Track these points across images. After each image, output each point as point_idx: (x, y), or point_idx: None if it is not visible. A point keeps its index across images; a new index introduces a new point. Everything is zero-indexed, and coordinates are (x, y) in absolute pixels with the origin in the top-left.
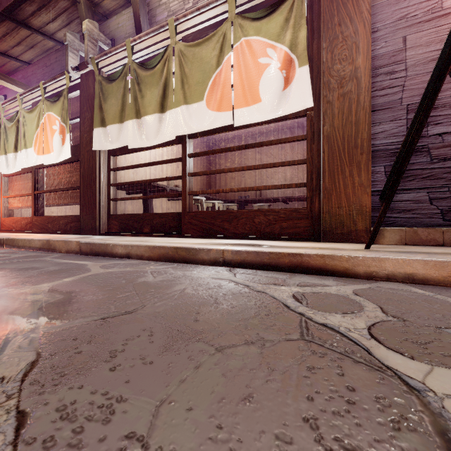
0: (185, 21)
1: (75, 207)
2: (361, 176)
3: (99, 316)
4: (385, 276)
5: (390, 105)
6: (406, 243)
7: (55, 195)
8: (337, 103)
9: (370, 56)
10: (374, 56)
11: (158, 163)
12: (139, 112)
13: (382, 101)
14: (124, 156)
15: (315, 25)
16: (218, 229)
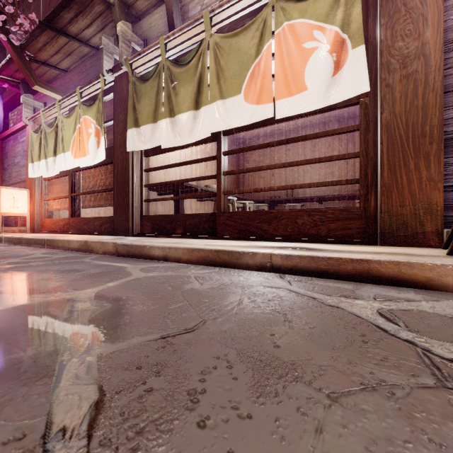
0: (221, 12)
1: (107, 209)
2: (431, 169)
3: (157, 334)
4: None
5: None
6: None
7: (90, 197)
8: (399, 86)
9: (442, 28)
10: (447, 28)
11: (191, 163)
12: (173, 110)
13: None
14: (155, 157)
15: (370, 0)
16: (256, 230)
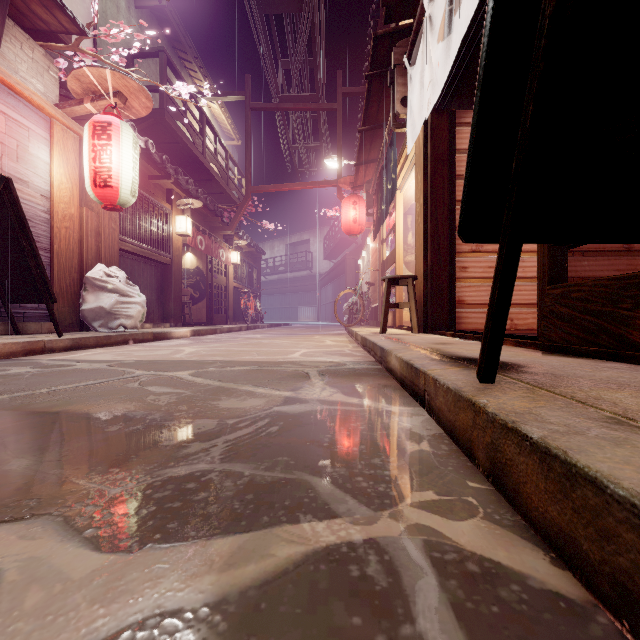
0: None
1: None
2: None
3: None
4: None
5: None
6: None
7: None
8: None
9: None
10: None
11: None
12: None
13: None
14: None
15: None
16: None
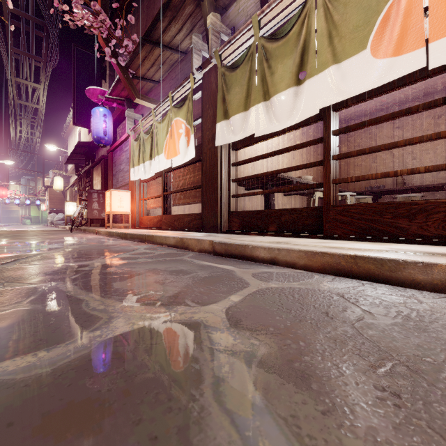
0: None
1: (190, 206)
2: None
3: None
4: None
5: None
6: None
7: (179, 195)
8: None
9: None
10: None
11: (287, 150)
12: (268, 92)
13: None
14: (241, 151)
15: None
16: (387, 228)
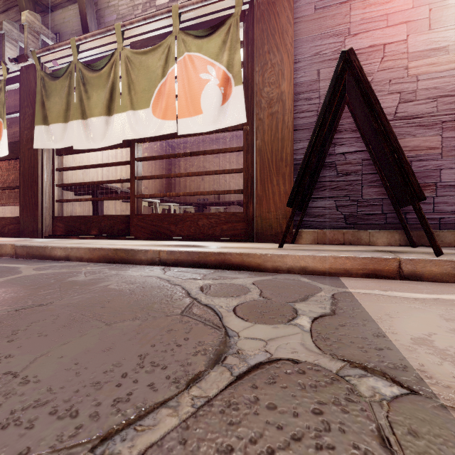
0: (132, 28)
1: (17, 207)
2: (286, 185)
3: (13, 309)
4: (287, 269)
5: (308, 126)
6: (318, 243)
7: None
8: (267, 121)
9: (292, 83)
10: (296, 83)
11: (107, 165)
12: (85, 113)
13: (302, 122)
14: (72, 156)
15: (250, 50)
16: (165, 231)
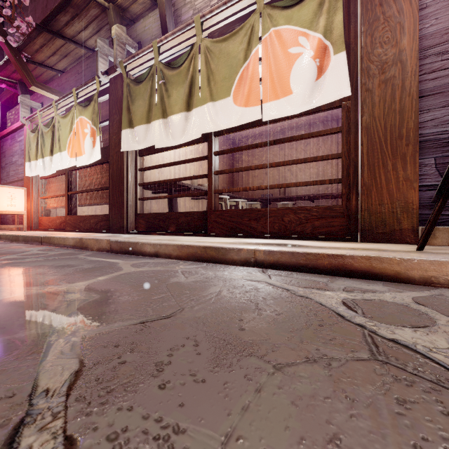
0: (211, 17)
1: (103, 207)
2: (407, 170)
3: (137, 320)
4: (447, 282)
5: (442, 89)
6: None
7: (86, 195)
8: (378, 90)
9: (417, 36)
10: (422, 36)
11: (184, 162)
12: (166, 112)
13: (433, 86)
14: (150, 157)
15: (352, 8)
16: (245, 228)
